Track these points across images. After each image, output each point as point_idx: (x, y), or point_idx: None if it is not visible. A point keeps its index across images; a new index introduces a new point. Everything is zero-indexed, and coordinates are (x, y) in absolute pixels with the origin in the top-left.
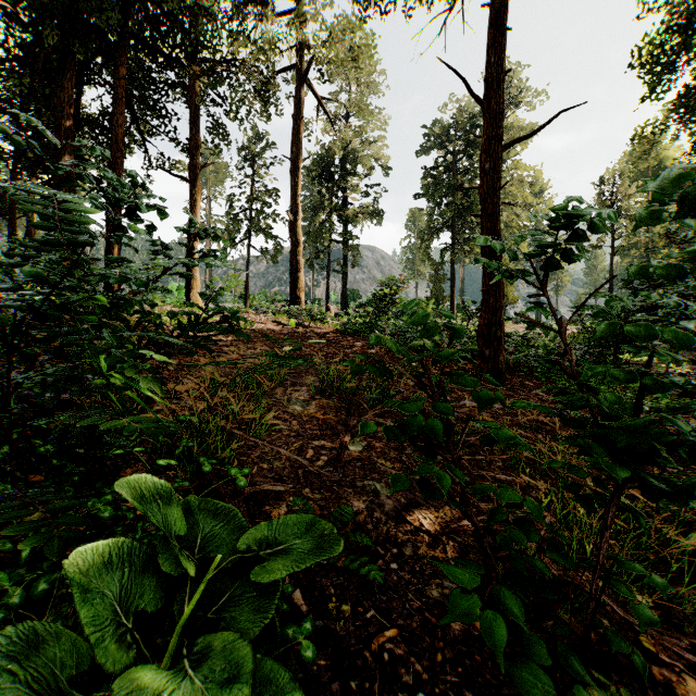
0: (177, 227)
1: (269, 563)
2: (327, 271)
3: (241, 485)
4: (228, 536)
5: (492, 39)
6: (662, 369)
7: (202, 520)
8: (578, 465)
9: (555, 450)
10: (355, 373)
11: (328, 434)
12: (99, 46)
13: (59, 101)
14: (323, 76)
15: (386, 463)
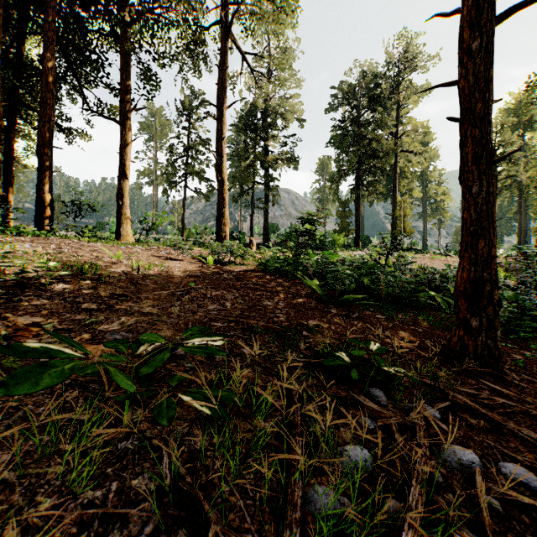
0: None
1: None
2: (251, 208)
3: None
4: None
5: None
6: None
7: None
8: None
9: None
10: None
11: None
12: None
13: None
14: (246, 31)
15: None
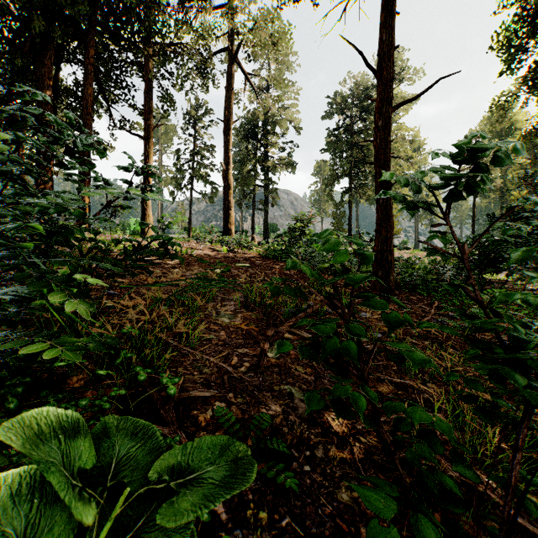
0: (122, 168)
1: (180, 498)
2: (253, 209)
3: (171, 393)
4: (146, 458)
5: (383, 21)
6: (517, 286)
7: (122, 441)
8: (474, 379)
9: (440, 356)
10: (272, 294)
11: (251, 343)
12: (73, 32)
13: (41, 75)
14: (249, 56)
15: (299, 369)
